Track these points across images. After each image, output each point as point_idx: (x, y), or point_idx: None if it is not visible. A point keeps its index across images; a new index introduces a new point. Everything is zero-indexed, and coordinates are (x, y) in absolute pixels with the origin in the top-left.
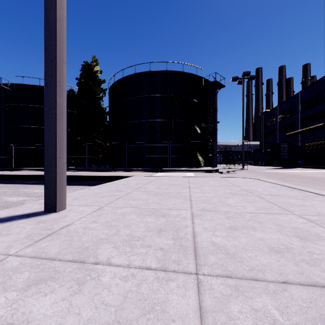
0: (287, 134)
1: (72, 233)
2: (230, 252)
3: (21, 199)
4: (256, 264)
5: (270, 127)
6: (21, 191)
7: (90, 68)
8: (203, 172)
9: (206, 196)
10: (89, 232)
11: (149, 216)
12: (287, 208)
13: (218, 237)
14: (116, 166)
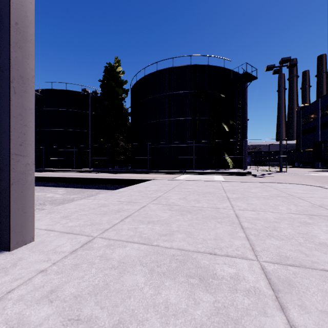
0: None
1: None
2: None
3: None
4: None
5: (310, 123)
6: None
7: (113, 69)
8: (233, 175)
9: (264, 218)
10: None
11: (171, 277)
12: None
13: None
14: (137, 168)
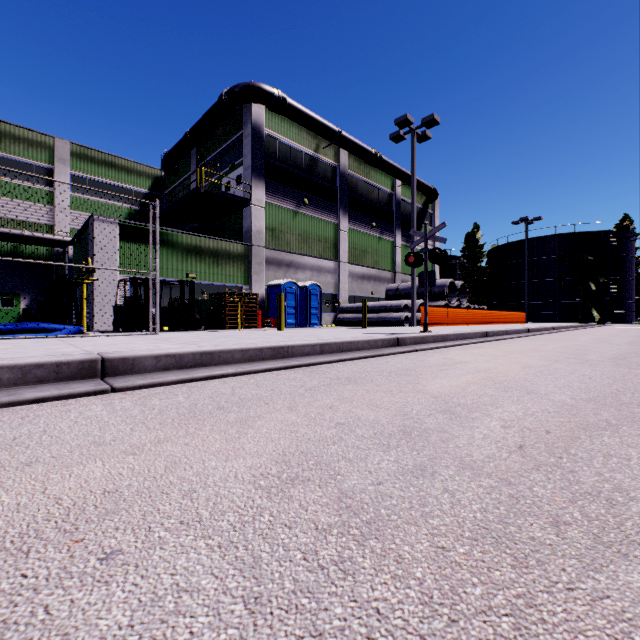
0: None
1: None
2: None
3: None
4: None
5: None
6: None
7: (473, 235)
8: None
9: None
10: None
11: None
12: None
13: None
14: None
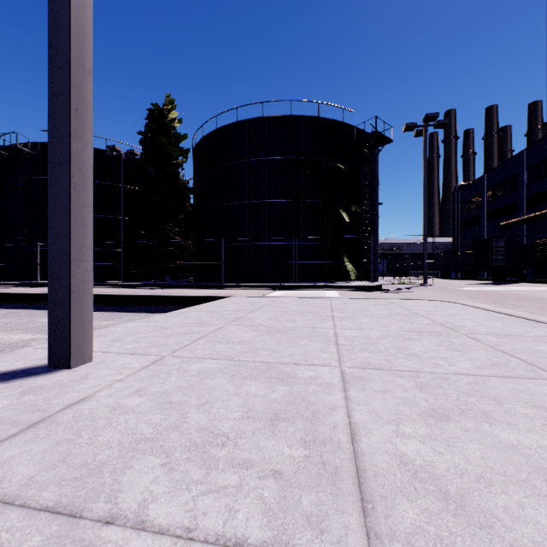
0: (502, 224)
1: (82, 422)
2: (449, 491)
3: (27, 337)
4: (533, 538)
5: (472, 211)
6: (38, 322)
7: (162, 114)
8: (355, 290)
9: (367, 335)
10: (119, 420)
11: (253, 379)
12: (541, 364)
13: (410, 441)
14: (204, 280)
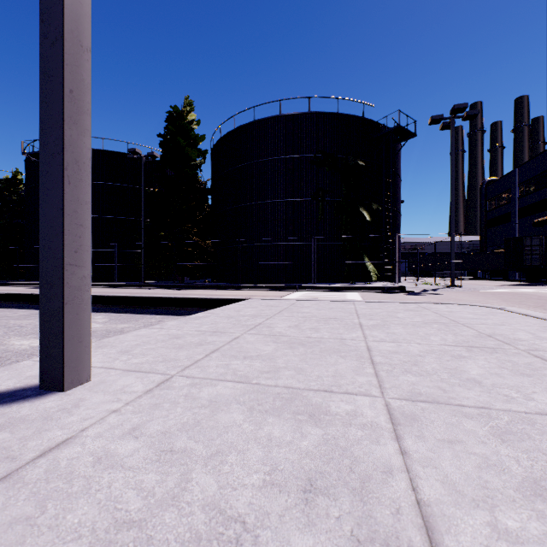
0: (536, 221)
1: (53, 484)
2: None
3: (37, 344)
4: None
5: (502, 208)
6: None
7: (181, 116)
8: (378, 291)
9: (406, 351)
10: (101, 482)
11: (276, 414)
12: None
13: None
14: (222, 280)
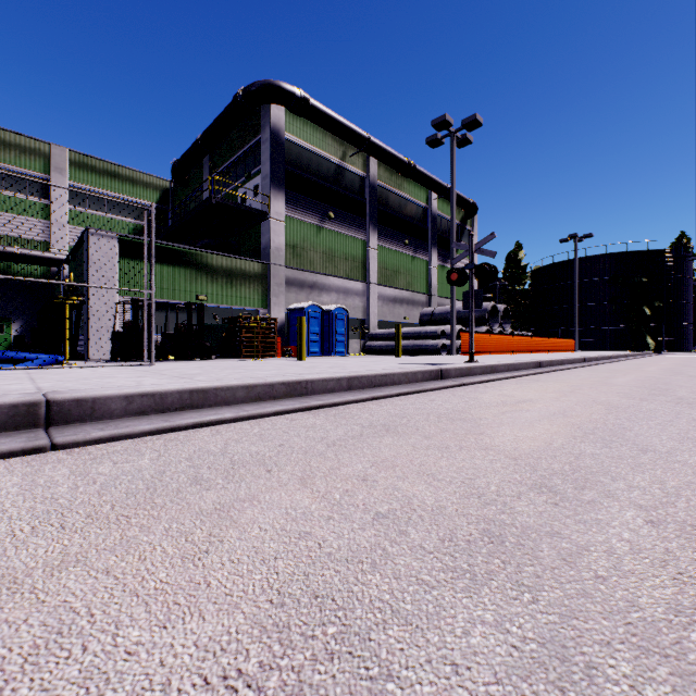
0: None
1: None
2: None
3: None
4: None
5: None
6: None
7: (515, 255)
8: None
9: None
10: None
11: None
12: None
13: None
14: None
